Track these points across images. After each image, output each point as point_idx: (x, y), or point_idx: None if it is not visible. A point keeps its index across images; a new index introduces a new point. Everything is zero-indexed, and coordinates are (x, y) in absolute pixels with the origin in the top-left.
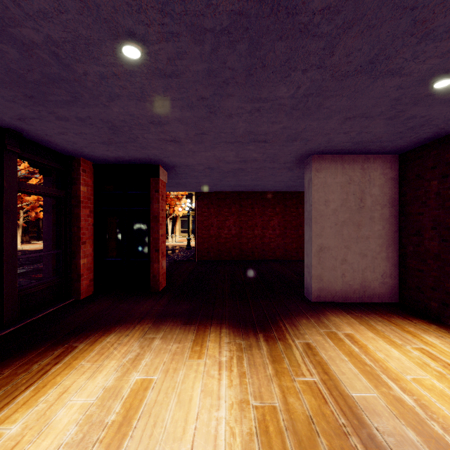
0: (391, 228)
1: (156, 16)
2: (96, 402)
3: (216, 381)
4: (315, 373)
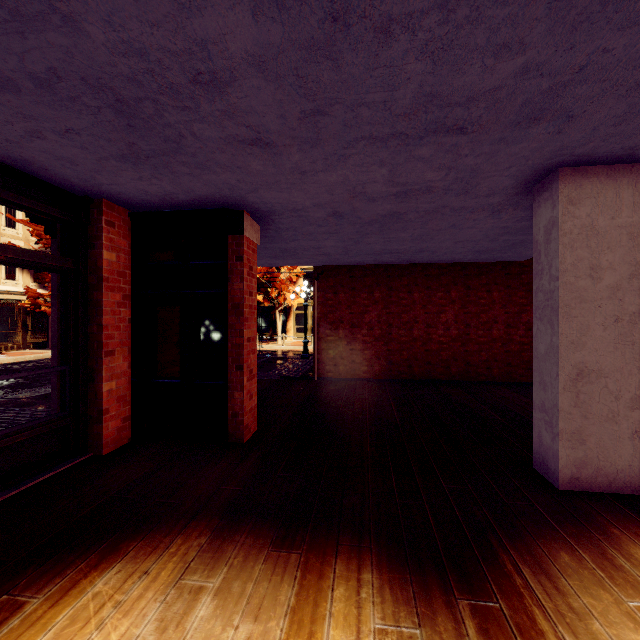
0: None
1: None
2: None
3: None
4: None
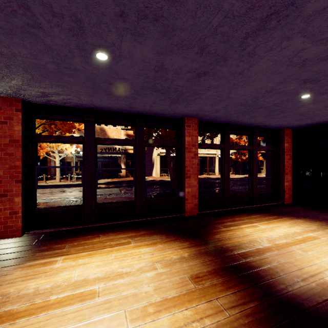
0: None
1: (314, 86)
2: (291, 233)
3: None
4: None
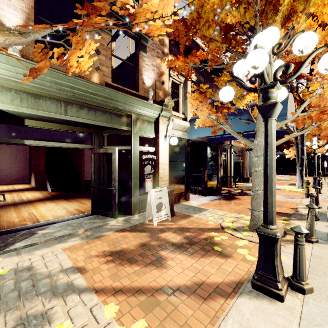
0: (26, 164)
1: None
2: None
3: None
4: None
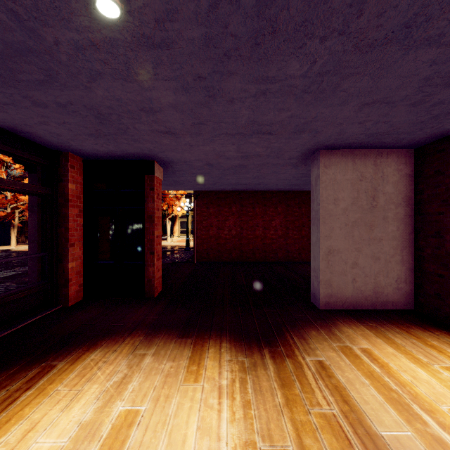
0: (407, 229)
1: None
2: (67, 445)
3: (216, 413)
4: (333, 401)
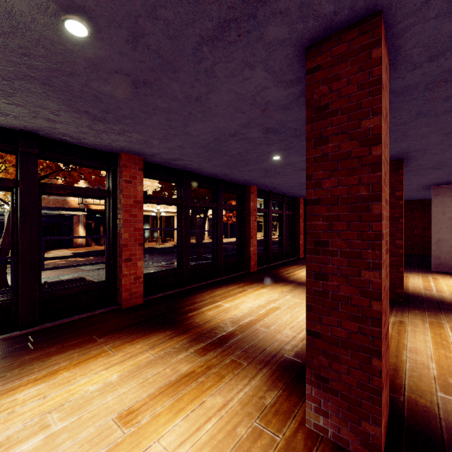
0: None
1: None
2: None
3: None
4: None
